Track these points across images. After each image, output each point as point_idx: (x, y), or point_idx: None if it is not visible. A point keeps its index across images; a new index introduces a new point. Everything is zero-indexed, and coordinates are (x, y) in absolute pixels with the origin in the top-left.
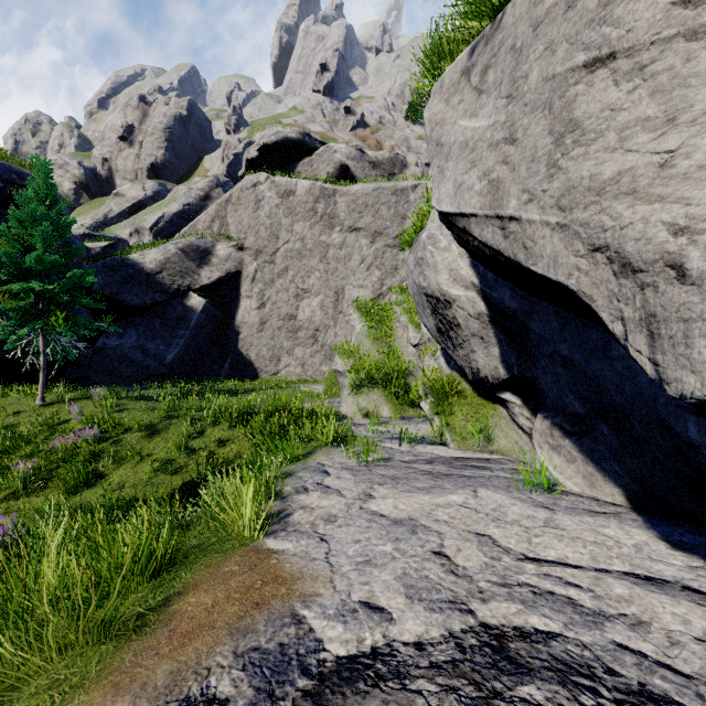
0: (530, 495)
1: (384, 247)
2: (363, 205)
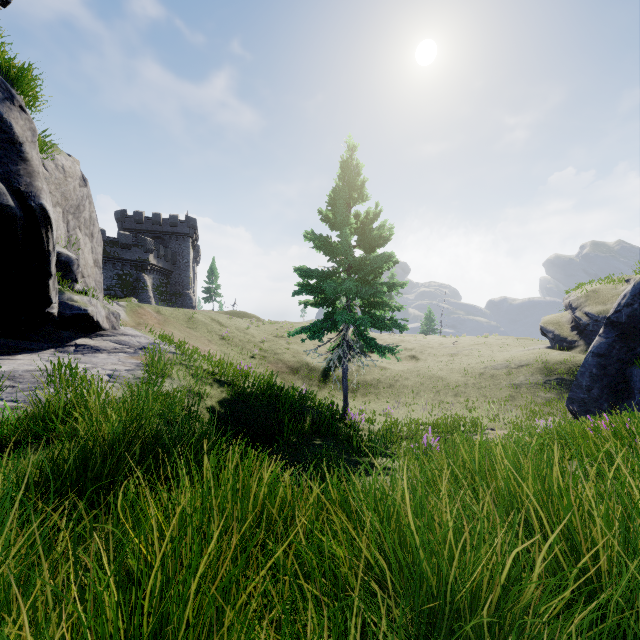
0: None
1: None
2: None
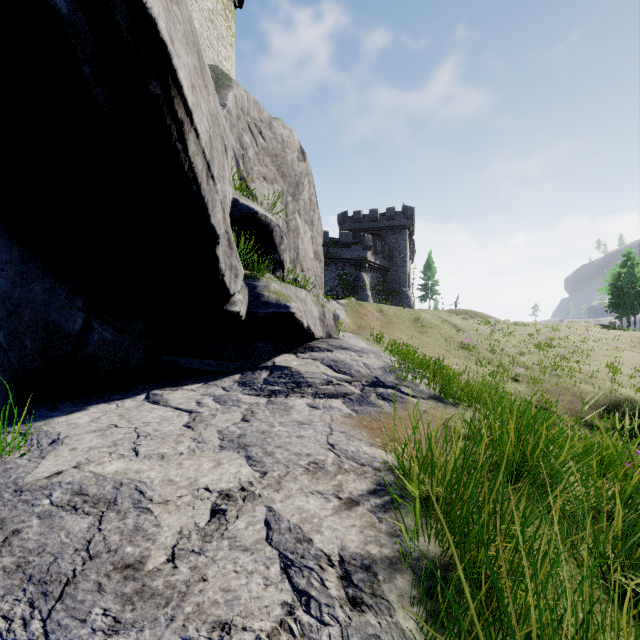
0: (9, 459)
1: None
2: None
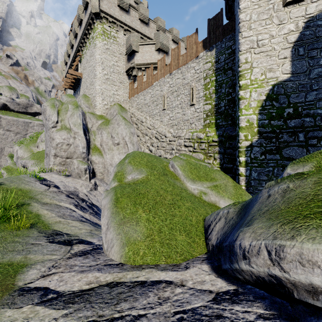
0: None
1: (20, 137)
2: (12, 124)
